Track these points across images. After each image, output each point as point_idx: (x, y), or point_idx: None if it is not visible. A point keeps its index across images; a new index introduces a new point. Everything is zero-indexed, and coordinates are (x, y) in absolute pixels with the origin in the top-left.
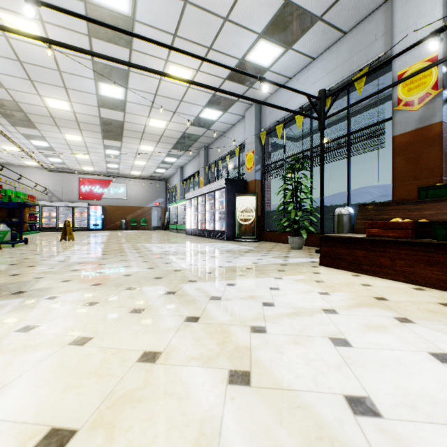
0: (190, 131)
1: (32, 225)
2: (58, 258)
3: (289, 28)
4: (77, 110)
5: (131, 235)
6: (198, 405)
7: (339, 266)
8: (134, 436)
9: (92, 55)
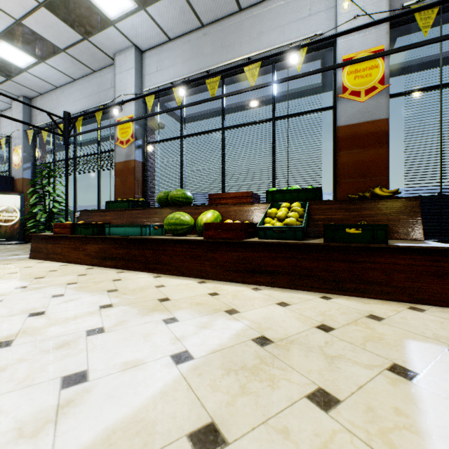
0: None
1: None
2: None
3: (33, 44)
4: None
5: None
6: None
7: (39, 257)
8: None
9: None
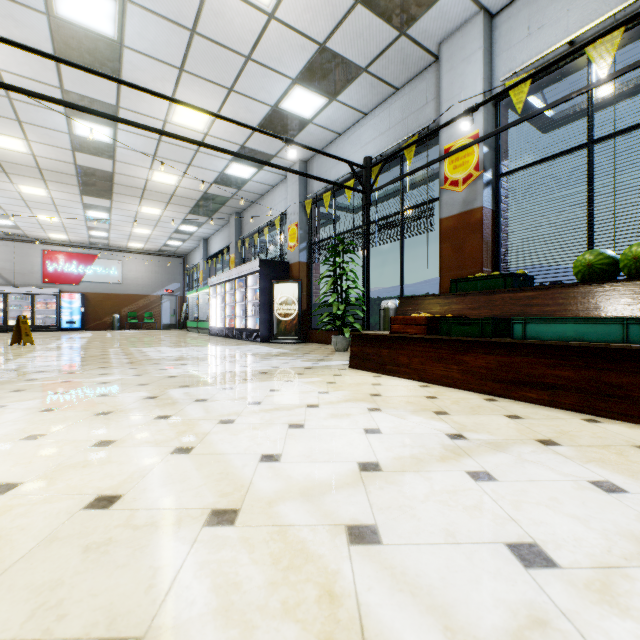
0: (214, 191)
1: None
2: (7, 366)
3: (330, 76)
4: (38, 153)
5: (126, 337)
6: (135, 465)
7: (366, 367)
8: (73, 482)
9: (56, 103)
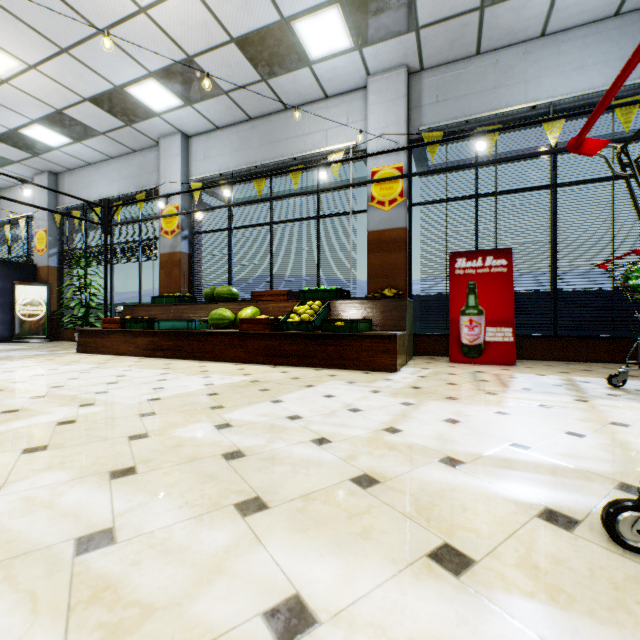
0: None
1: None
2: None
3: (71, 128)
4: None
5: None
6: None
7: (88, 351)
8: None
9: None
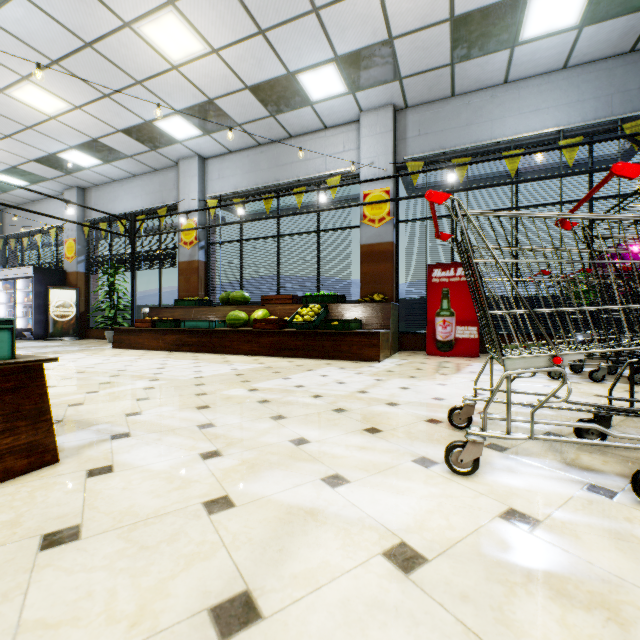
0: None
1: None
2: None
3: (103, 153)
4: None
5: None
6: None
7: (122, 347)
8: None
9: None
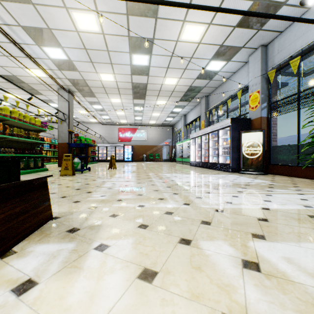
0: (195, 84)
1: (93, 158)
2: (107, 184)
3: None
4: (118, 80)
5: (151, 166)
6: None
7: None
8: None
9: (134, 0)
